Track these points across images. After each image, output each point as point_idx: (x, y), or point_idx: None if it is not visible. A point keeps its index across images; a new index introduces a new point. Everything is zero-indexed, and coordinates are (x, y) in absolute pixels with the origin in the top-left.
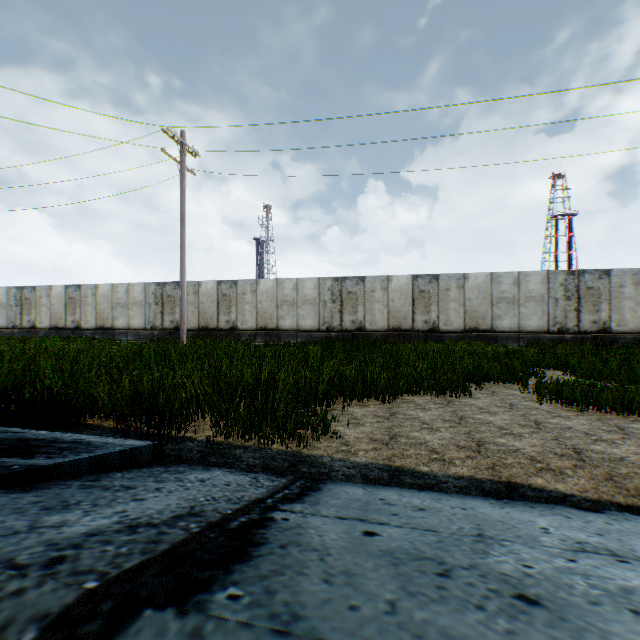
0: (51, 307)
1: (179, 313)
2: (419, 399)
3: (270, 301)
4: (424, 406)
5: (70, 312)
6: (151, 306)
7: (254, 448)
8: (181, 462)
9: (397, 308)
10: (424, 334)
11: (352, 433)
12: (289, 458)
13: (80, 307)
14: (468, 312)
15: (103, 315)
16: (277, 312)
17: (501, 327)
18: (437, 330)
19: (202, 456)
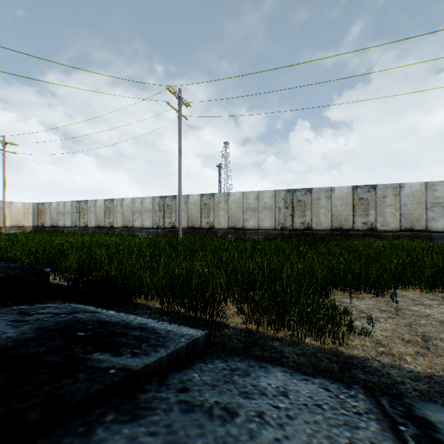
0: (96, 213)
1: (174, 217)
2: (407, 293)
3: (238, 208)
4: (420, 302)
5: (107, 217)
6: (156, 212)
7: (289, 341)
8: (229, 352)
9: (339, 212)
10: (362, 233)
11: (374, 330)
12: (333, 357)
13: (113, 213)
14: (403, 215)
15: (126, 218)
16: (243, 216)
17: (435, 227)
18: (374, 230)
19: (245, 346)
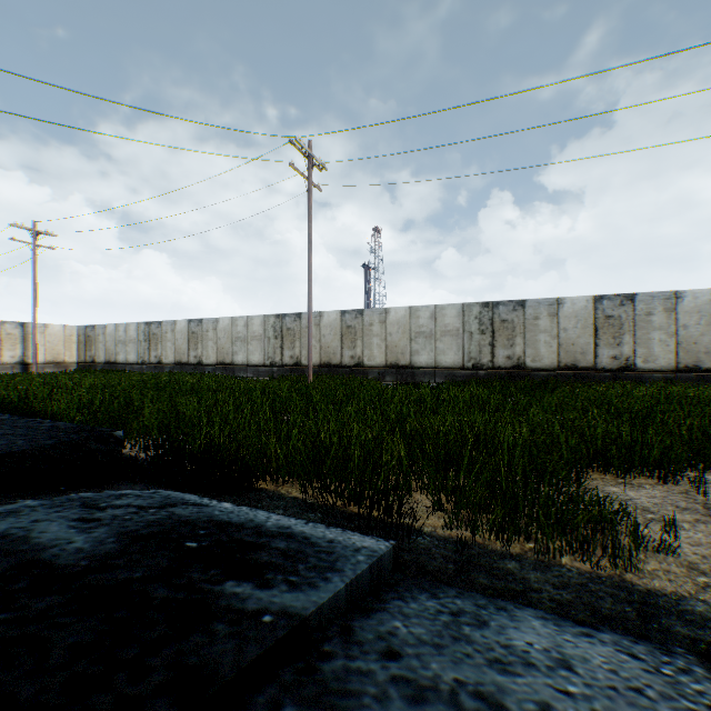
0: (175, 342)
1: (299, 348)
2: None
3: (402, 333)
4: None
5: (192, 347)
6: (270, 340)
7: (532, 560)
8: (434, 579)
9: (571, 340)
10: (611, 374)
11: (678, 543)
12: (620, 593)
13: (201, 342)
14: (681, 344)
15: (223, 350)
16: (410, 346)
17: None
18: (631, 369)
19: (459, 569)
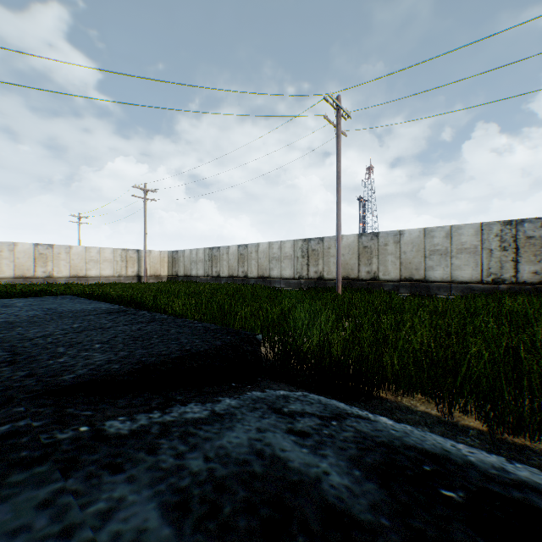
0: (228, 261)
1: (322, 265)
2: None
3: (416, 251)
4: None
5: (240, 265)
6: (298, 259)
7: None
8: None
9: None
10: None
11: None
12: None
13: (246, 261)
14: None
15: (262, 267)
16: (424, 262)
17: None
18: None
19: None
